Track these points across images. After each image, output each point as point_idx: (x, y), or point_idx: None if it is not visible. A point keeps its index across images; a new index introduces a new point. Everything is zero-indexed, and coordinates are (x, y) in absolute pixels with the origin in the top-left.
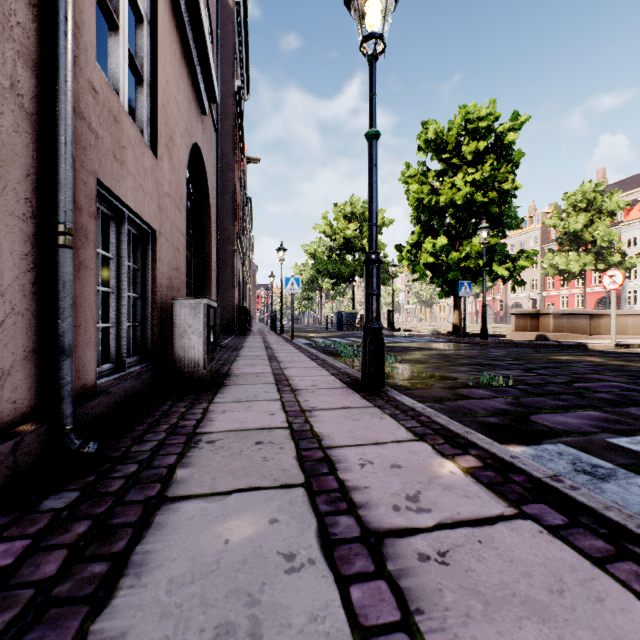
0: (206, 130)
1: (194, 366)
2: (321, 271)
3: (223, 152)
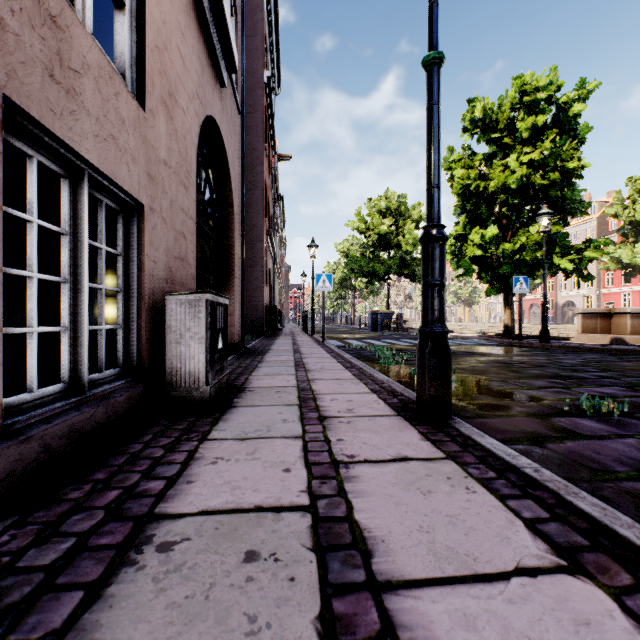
0: (226, 107)
1: (193, 381)
2: (354, 269)
3: (252, 146)
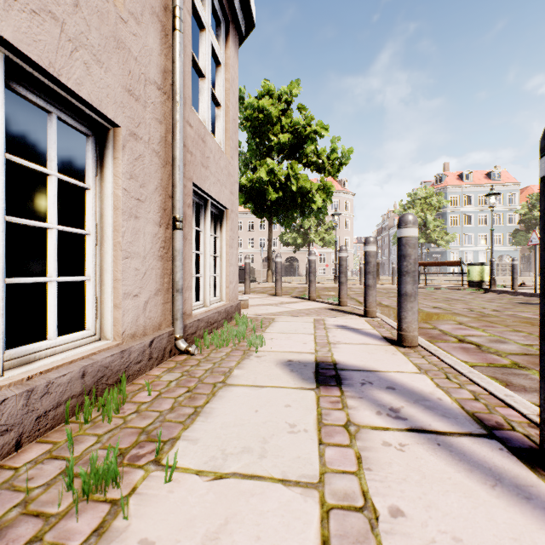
0: None
1: None
2: None
3: None
